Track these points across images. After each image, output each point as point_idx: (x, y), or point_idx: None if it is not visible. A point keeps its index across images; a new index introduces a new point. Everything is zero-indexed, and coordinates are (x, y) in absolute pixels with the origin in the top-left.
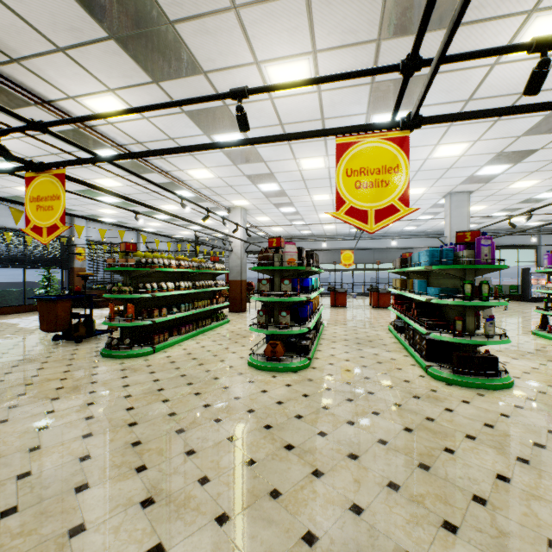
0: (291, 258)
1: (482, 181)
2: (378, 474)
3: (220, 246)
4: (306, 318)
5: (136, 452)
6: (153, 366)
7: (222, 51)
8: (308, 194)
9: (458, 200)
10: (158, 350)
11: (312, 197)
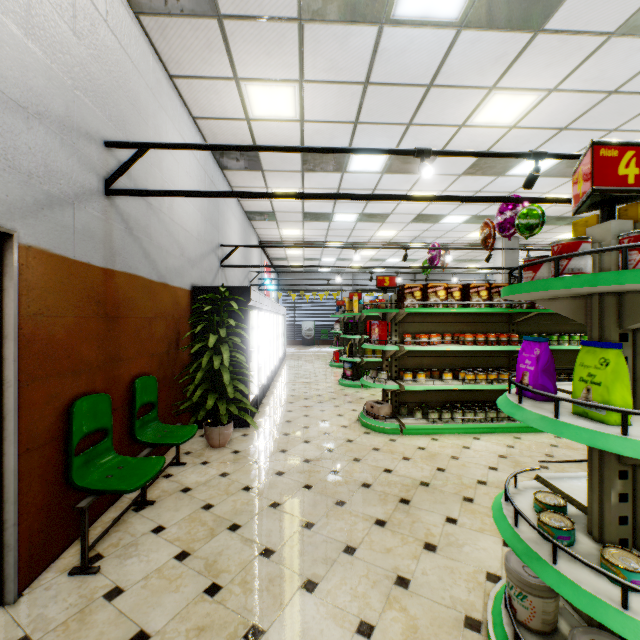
0: None
1: None
2: None
3: None
4: None
5: None
6: None
7: None
8: None
9: None
10: None
11: None
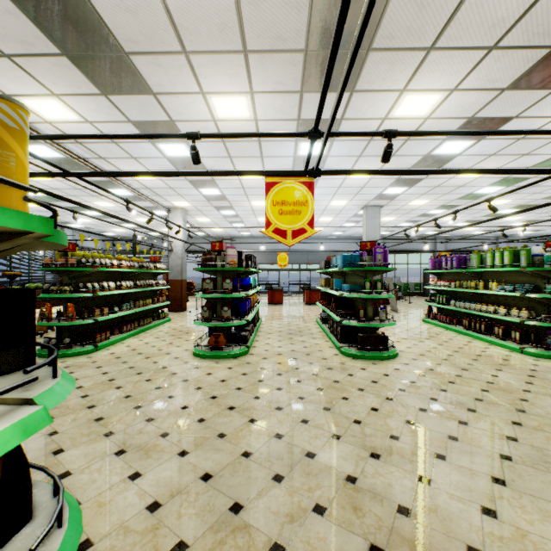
0: (232, 260)
1: (389, 198)
2: (295, 416)
3: (159, 245)
4: (245, 312)
5: (101, 424)
6: (99, 362)
7: (172, 80)
8: (247, 200)
9: (372, 212)
10: (100, 348)
11: (251, 202)
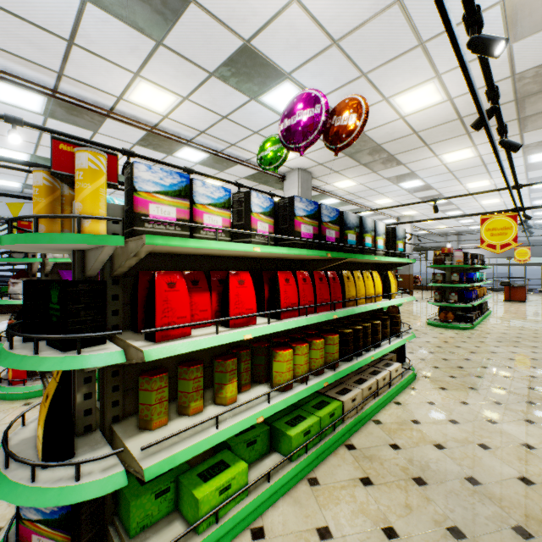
0: (458, 260)
1: None
2: (504, 357)
3: None
4: (470, 299)
5: None
6: None
7: (416, 156)
8: (475, 201)
9: None
10: None
11: (480, 202)
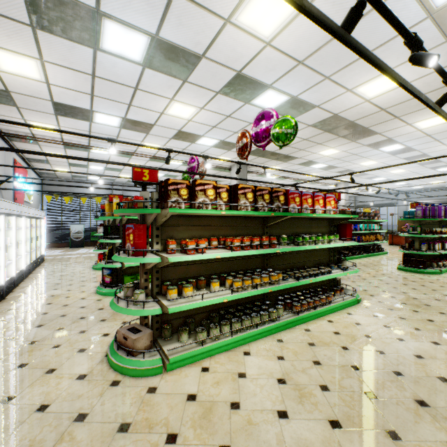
0: None
1: None
2: None
3: None
4: None
5: None
6: None
7: (302, 154)
8: (384, 171)
9: None
10: None
11: (389, 172)
